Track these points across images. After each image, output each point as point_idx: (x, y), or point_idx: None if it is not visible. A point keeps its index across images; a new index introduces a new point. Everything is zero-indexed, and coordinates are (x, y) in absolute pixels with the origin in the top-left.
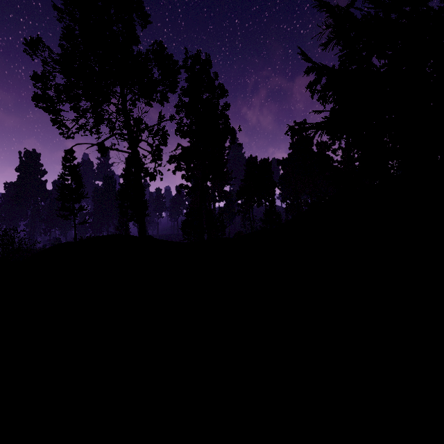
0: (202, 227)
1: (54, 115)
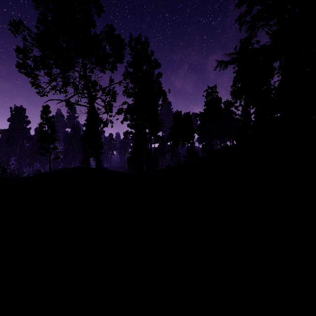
0: (142, 161)
1: (32, 79)
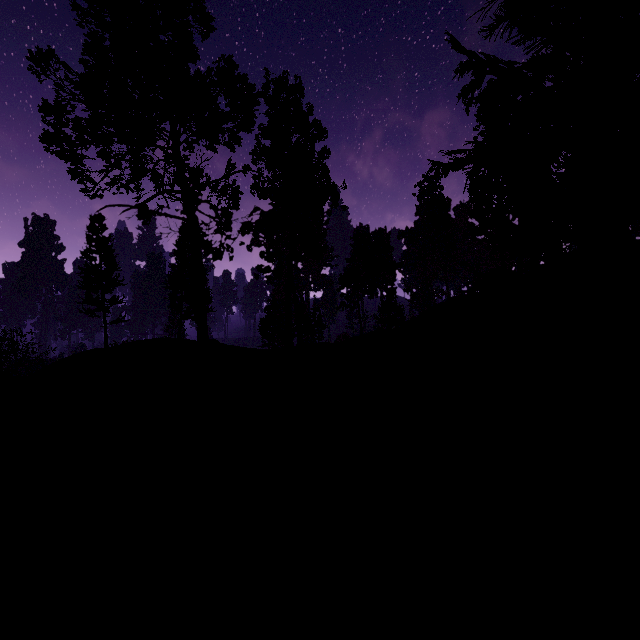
0: (290, 327)
1: (73, 164)
